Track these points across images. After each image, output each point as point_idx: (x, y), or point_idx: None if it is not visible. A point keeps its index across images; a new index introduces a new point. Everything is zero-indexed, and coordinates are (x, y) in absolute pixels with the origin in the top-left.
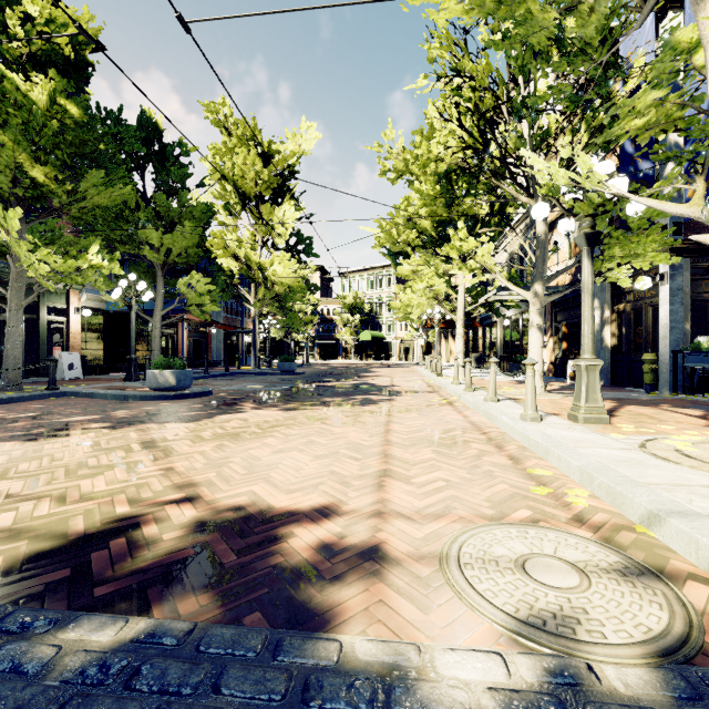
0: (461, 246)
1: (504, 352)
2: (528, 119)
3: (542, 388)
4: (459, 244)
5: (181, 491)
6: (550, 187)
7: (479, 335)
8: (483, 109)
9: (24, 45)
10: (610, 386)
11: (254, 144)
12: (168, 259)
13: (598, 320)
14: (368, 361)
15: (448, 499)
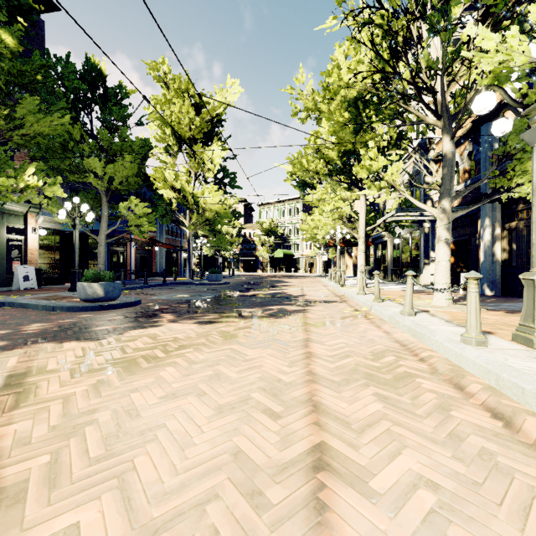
0: (371, 165)
1: (394, 266)
2: (442, 35)
3: (450, 299)
4: (369, 163)
5: None
6: (497, 74)
7: (371, 252)
8: (396, 28)
9: None
10: (502, 296)
11: (188, 96)
12: (111, 186)
13: (489, 237)
14: (281, 273)
15: None
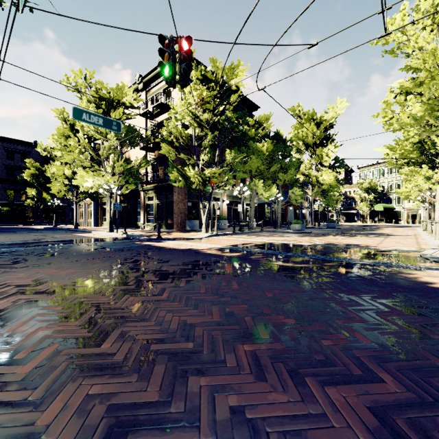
0: (425, 174)
1: None
2: None
3: None
4: (423, 173)
5: (336, 242)
6: None
7: None
8: None
9: (255, 130)
10: None
11: (312, 120)
12: (284, 183)
13: None
14: (380, 224)
15: (392, 246)
